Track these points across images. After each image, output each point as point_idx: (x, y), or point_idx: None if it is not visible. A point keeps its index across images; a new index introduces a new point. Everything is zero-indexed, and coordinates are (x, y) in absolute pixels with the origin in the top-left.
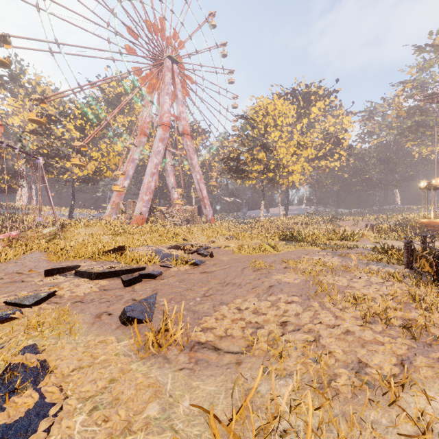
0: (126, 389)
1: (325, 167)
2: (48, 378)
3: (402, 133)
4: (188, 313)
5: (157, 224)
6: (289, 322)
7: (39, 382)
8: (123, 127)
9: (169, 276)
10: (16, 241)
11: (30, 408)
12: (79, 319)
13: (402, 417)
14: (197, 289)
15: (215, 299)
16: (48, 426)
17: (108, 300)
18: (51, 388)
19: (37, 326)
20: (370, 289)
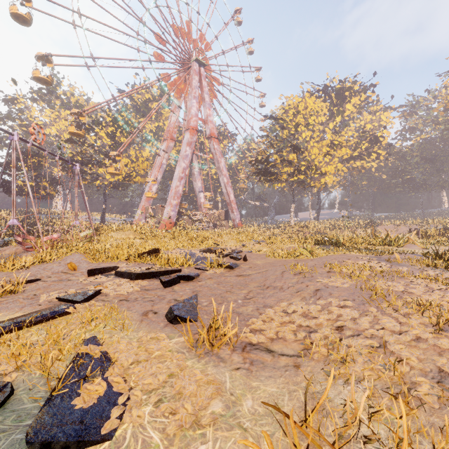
0: (187, 384)
1: (361, 167)
2: (112, 369)
3: None
4: (232, 314)
5: (185, 228)
6: (345, 327)
7: (105, 372)
8: (150, 133)
9: (206, 278)
10: (57, 244)
11: (101, 395)
12: (127, 317)
13: None
14: (236, 292)
15: (258, 302)
16: (119, 414)
17: (151, 300)
18: (117, 378)
19: (91, 321)
20: (432, 296)
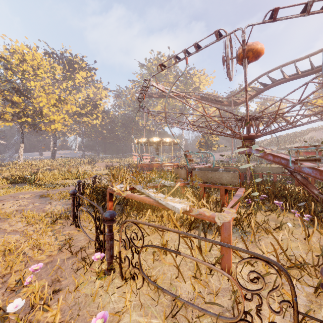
0: None
1: (88, 122)
2: None
3: (134, 110)
4: None
5: None
6: None
7: None
8: None
9: None
10: None
11: None
12: None
13: None
14: None
15: None
16: None
17: None
18: None
19: None
20: None
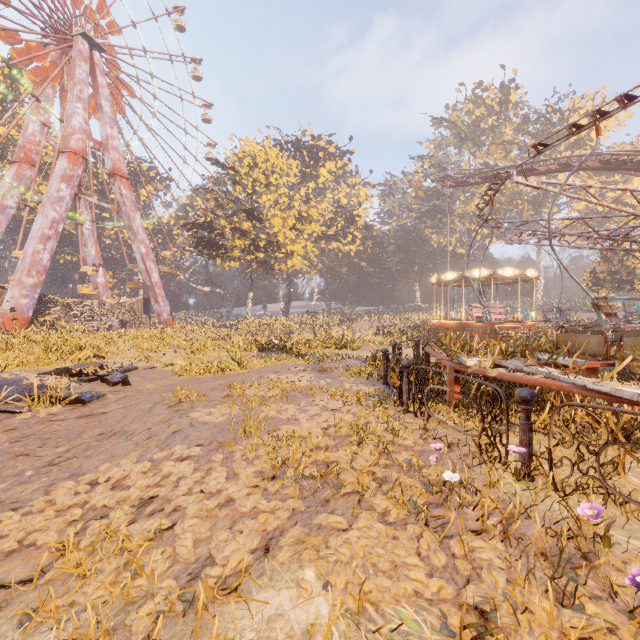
0: None
1: (338, 250)
2: None
3: (421, 217)
4: None
5: (56, 329)
6: (158, 497)
7: None
8: None
9: (1, 430)
10: None
11: None
12: None
13: None
14: (42, 453)
15: (68, 468)
16: None
17: None
18: None
19: None
20: (315, 421)
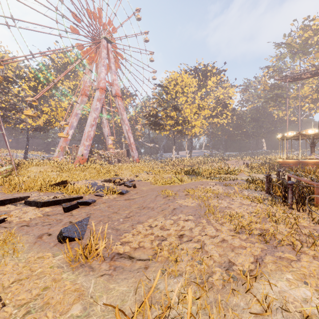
0: (55, 294)
1: (217, 123)
2: None
3: (267, 101)
4: (112, 231)
5: (95, 163)
6: (184, 235)
7: None
8: (69, 89)
9: (101, 202)
10: None
11: None
12: (23, 240)
13: (253, 300)
14: (121, 212)
15: (134, 219)
16: None
17: (49, 224)
18: None
19: None
20: (241, 209)
